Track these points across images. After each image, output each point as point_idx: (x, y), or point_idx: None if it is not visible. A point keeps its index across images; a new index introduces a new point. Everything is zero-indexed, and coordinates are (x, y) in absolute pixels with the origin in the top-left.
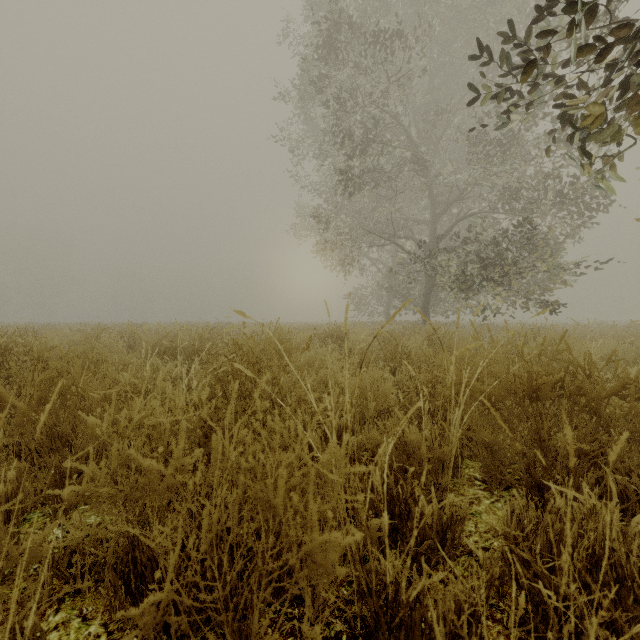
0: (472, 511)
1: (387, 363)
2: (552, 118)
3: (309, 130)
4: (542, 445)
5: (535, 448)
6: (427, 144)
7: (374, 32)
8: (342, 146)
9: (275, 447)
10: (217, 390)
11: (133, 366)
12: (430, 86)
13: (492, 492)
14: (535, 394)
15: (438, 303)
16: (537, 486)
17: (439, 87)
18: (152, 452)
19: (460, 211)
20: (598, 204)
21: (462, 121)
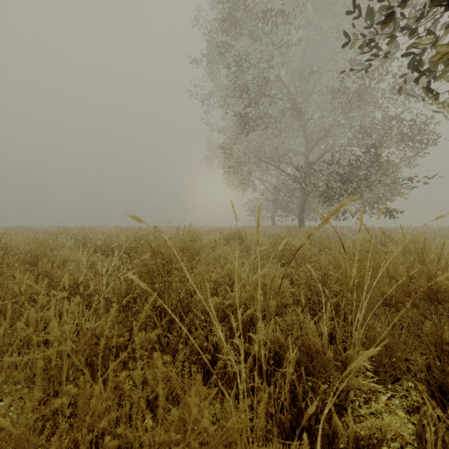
0: (372, 410)
1: (278, 259)
2: (396, 75)
3: (217, 88)
4: (445, 349)
5: (437, 351)
6: (302, 97)
7: (265, 12)
8: (241, 97)
9: (163, 401)
10: (115, 300)
11: (77, 261)
12: (304, 55)
13: (386, 385)
14: (436, 297)
15: (310, 212)
16: (438, 387)
17: (311, 56)
18: (46, 365)
19: (326, 145)
20: (429, 139)
21: (327, 81)
